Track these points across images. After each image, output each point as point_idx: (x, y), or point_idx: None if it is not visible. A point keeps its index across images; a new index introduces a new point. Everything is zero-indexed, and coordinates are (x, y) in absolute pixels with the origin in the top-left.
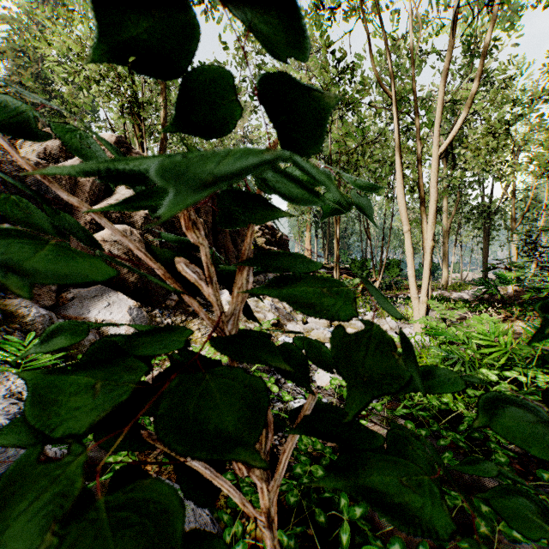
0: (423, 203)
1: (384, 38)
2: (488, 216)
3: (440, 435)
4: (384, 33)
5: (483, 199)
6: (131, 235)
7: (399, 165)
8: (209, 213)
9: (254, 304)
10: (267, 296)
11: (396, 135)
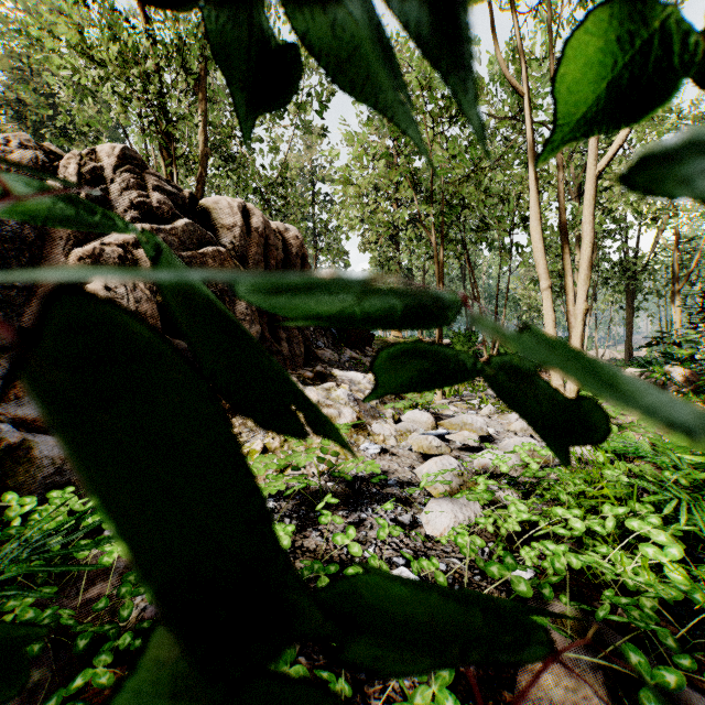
0: (566, 249)
1: (512, 9)
2: (634, 276)
3: (672, 653)
4: (512, 2)
5: (626, 253)
6: (135, 291)
7: (534, 193)
8: (260, 264)
9: (324, 394)
10: (342, 382)
11: (530, 150)
